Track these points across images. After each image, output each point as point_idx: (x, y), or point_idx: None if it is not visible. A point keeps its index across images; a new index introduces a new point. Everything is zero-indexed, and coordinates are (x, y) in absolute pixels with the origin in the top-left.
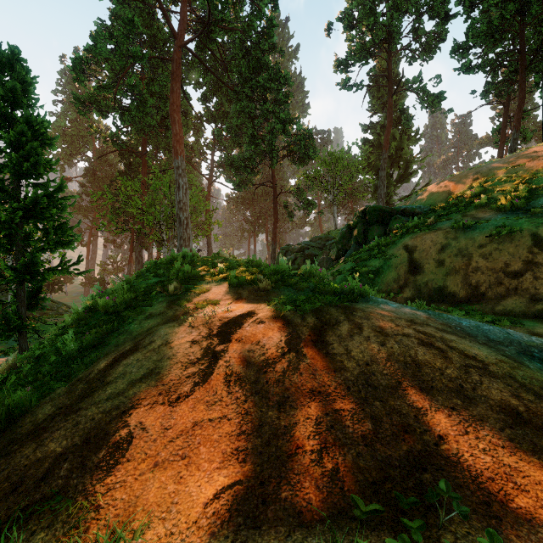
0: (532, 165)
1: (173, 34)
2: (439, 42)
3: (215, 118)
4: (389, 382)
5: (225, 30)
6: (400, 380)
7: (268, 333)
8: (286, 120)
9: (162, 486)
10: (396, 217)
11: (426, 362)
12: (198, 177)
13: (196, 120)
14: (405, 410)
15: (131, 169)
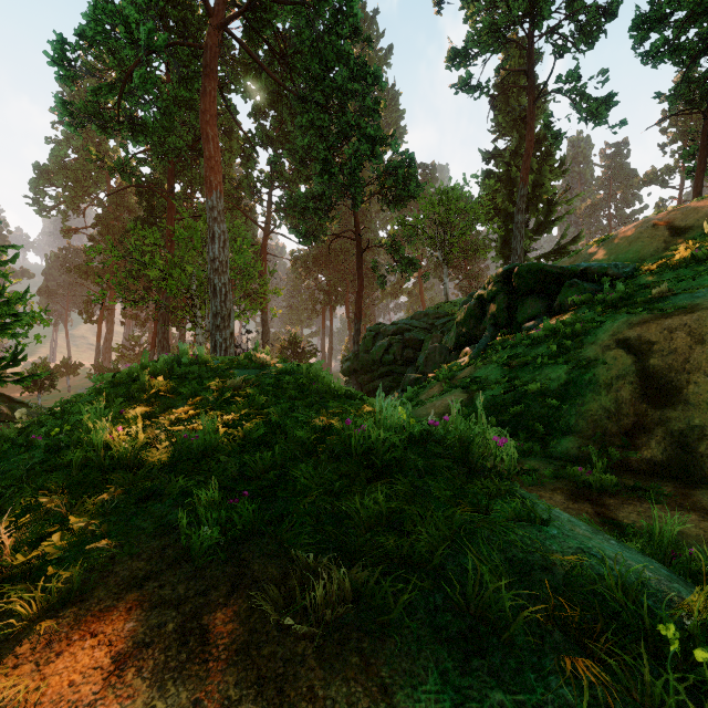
0: None
1: (206, 8)
2: (607, 20)
3: (273, 140)
4: None
5: (285, 7)
6: None
7: None
8: (376, 139)
9: None
10: (572, 283)
11: None
12: (250, 227)
13: (245, 142)
14: None
15: (154, 214)
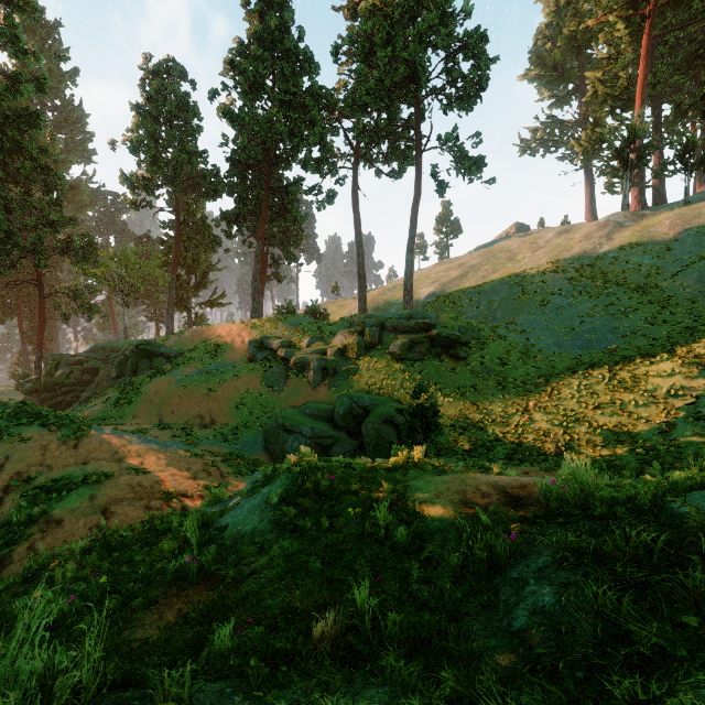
0: (225, 339)
1: None
2: (218, 196)
3: None
4: (93, 451)
5: None
6: (96, 450)
7: (60, 446)
8: (59, 223)
9: (43, 472)
10: (157, 358)
11: (104, 446)
12: None
13: None
14: (94, 454)
15: None
